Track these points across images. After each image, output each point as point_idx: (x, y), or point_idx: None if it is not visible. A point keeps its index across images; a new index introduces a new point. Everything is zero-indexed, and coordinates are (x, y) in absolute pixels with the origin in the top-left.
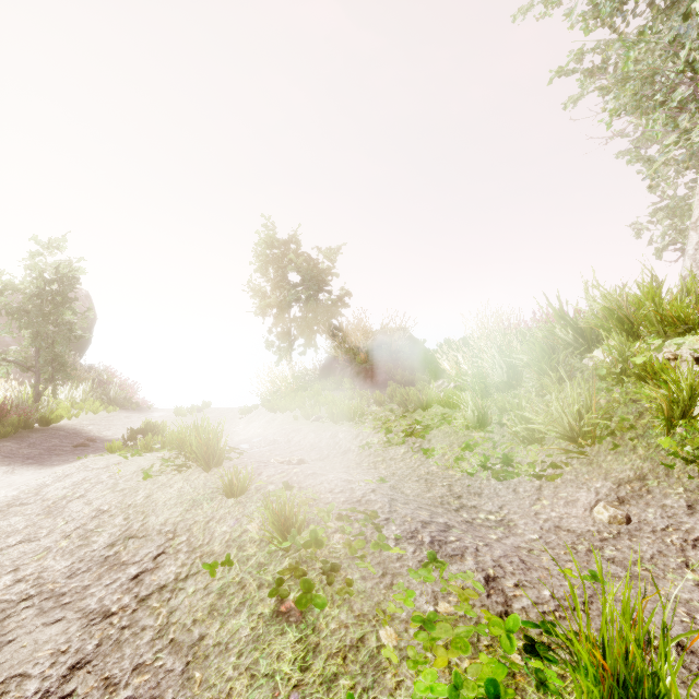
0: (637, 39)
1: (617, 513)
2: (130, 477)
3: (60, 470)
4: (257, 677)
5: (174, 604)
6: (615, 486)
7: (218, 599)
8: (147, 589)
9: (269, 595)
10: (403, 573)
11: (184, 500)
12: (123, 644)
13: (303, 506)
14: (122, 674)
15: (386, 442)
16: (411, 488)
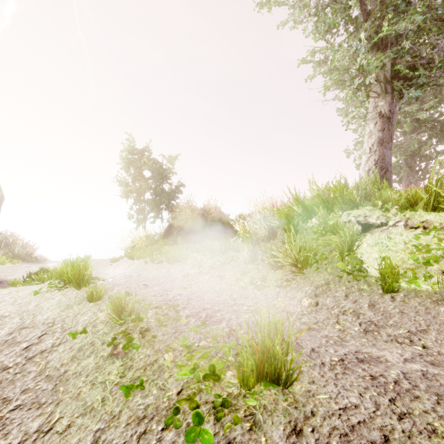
0: (336, 49)
1: (312, 301)
2: (25, 296)
3: None
4: (95, 384)
5: (50, 358)
6: (315, 289)
7: (78, 352)
8: (33, 353)
9: (107, 346)
10: (186, 331)
11: (61, 305)
12: (16, 381)
13: (136, 303)
14: (14, 395)
15: (198, 273)
16: (208, 296)
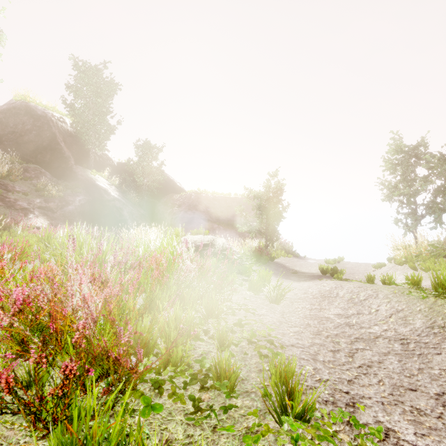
0: None
1: None
2: (395, 295)
3: (324, 284)
4: None
5: None
6: None
7: None
8: None
9: None
10: None
11: None
12: None
13: None
14: None
15: None
16: None
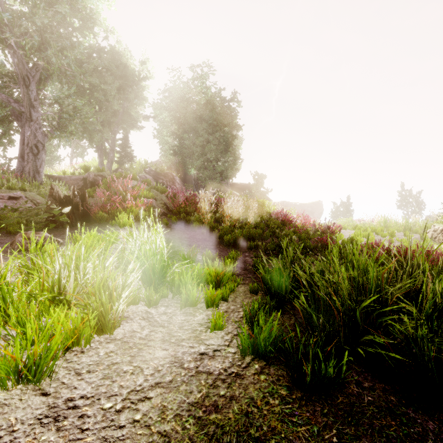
0: None
1: None
2: None
3: None
4: None
5: None
6: None
7: None
8: None
9: None
10: None
11: None
12: None
13: None
14: None
15: None
16: None
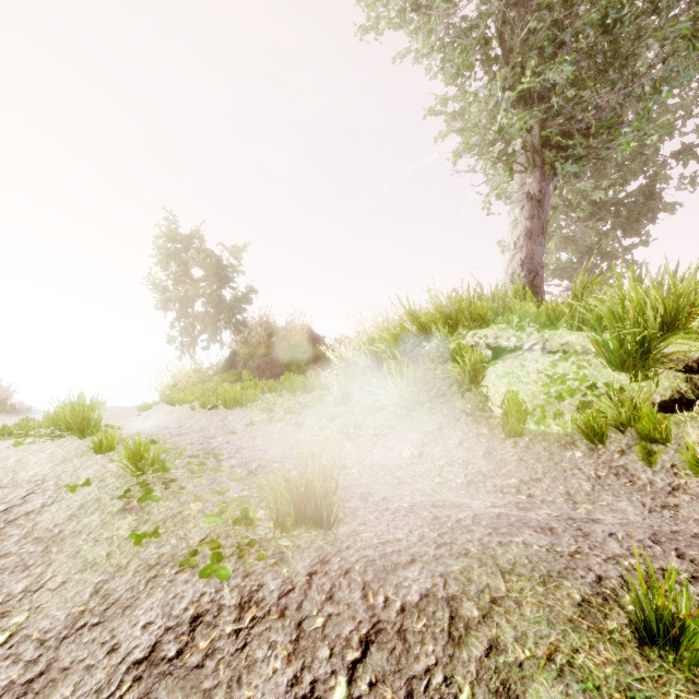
0: (469, 101)
1: (414, 451)
2: (1, 451)
3: None
4: (100, 540)
5: (39, 519)
6: (423, 436)
7: (78, 510)
8: (16, 515)
9: (117, 499)
10: (227, 482)
11: (55, 459)
12: None
13: (163, 453)
14: None
15: (267, 420)
16: (276, 450)
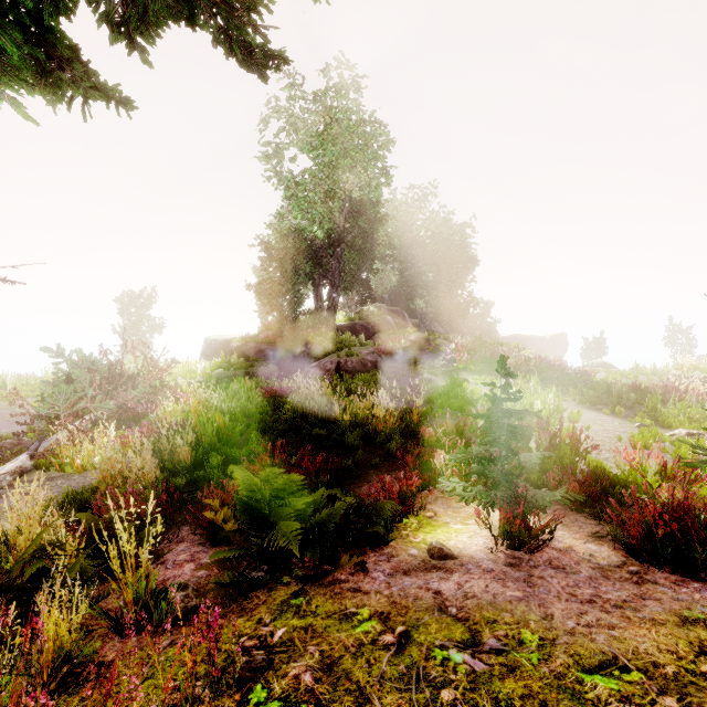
0: None
1: None
2: None
3: None
4: None
5: None
6: None
7: None
8: None
9: None
10: None
11: None
12: None
13: None
14: None
15: None
16: None
